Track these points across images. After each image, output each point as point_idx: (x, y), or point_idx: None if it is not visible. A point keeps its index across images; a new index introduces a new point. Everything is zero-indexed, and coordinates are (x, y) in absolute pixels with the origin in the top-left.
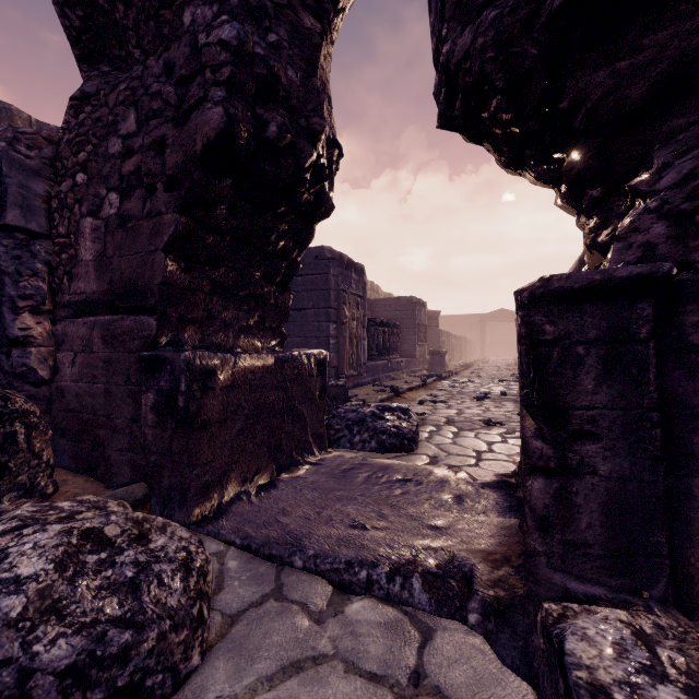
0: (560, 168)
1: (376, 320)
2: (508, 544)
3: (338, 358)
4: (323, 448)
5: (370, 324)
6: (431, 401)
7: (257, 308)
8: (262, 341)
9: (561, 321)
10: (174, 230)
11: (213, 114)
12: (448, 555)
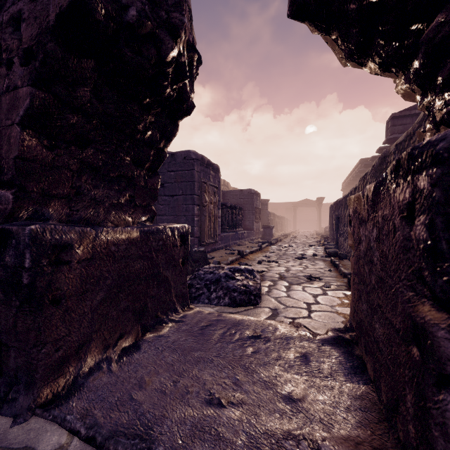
0: (417, 40)
1: (227, 204)
2: (369, 425)
3: (200, 231)
4: (186, 305)
5: (223, 207)
6: (267, 261)
7: (127, 188)
8: (133, 217)
9: None
10: (29, 104)
11: None
12: (311, 446)
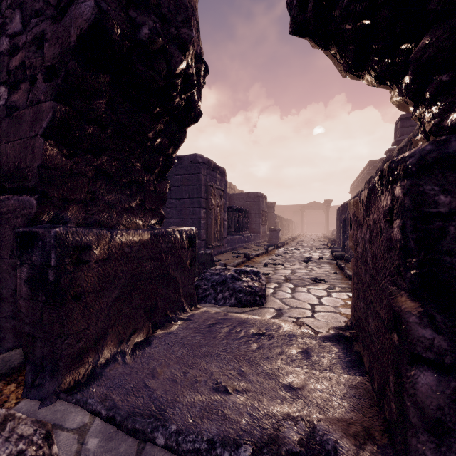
0: (407, 59)
1: (233, 207)
2: (362, 409)
3: (206, 234)
4: (193, 305)
5: (229, 210)
6: (273, 264)
7: (138, 193)
8: (143, 220)
9: None
10: (52, 117)
11: (85, 6)
12: (308, 426)
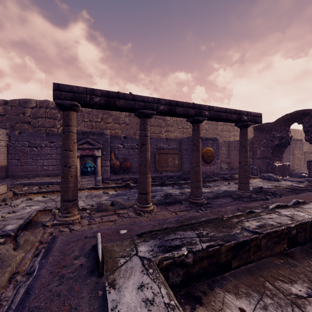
0: None
1: (308, 152)
2: None
3: (292, 163)
4: (289, 176)
5: (306, 153)
6: None
7: (278, 157)
8: (278, 161)
9: (309, 163)
10: (271, 152)
11: (276, 142)
12: None
